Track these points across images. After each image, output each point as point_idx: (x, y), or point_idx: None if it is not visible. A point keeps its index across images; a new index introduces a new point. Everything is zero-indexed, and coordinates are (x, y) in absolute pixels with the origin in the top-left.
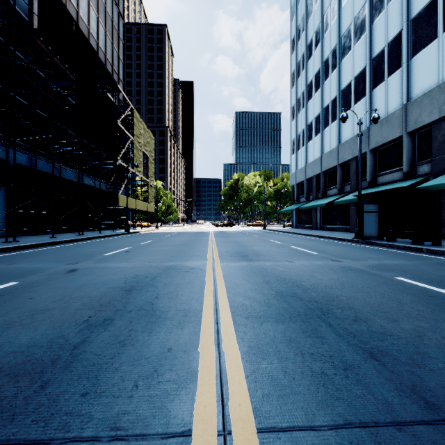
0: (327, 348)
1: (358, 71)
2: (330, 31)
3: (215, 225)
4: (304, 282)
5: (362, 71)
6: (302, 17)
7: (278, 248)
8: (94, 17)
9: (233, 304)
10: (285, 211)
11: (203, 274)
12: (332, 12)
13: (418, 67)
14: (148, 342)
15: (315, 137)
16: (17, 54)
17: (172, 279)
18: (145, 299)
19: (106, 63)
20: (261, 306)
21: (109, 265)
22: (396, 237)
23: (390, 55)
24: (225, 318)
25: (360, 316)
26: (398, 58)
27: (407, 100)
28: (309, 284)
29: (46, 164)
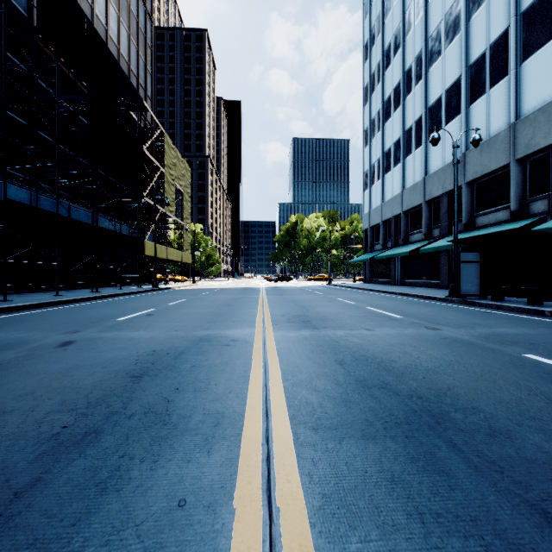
0: (461, 500)
1: (450, 83)
2: (414, 33)
3: (267, 279)
4: (395, 363)
5: (456, 83)
6: (377, 16)
7: (350, 310)
8: (113, 16)
9: (293, 401)
10: (356, 261)
11: (249, 349)
12: (416, 8)
13: (530, 75)
14: (147, 484)
15: (394, 167)
16: (13, 59)
17: (203, 358)
18: (159, 392)
19: (130, 74)
20: (336, 407)
21: (120, 336)
22: (505, 295)
23: (493, 61)
24: (281, 431)
25: (496, 425)
26: (504, 63)
27: (515, 117)
28: (403, 366)
29: (50, 201)
